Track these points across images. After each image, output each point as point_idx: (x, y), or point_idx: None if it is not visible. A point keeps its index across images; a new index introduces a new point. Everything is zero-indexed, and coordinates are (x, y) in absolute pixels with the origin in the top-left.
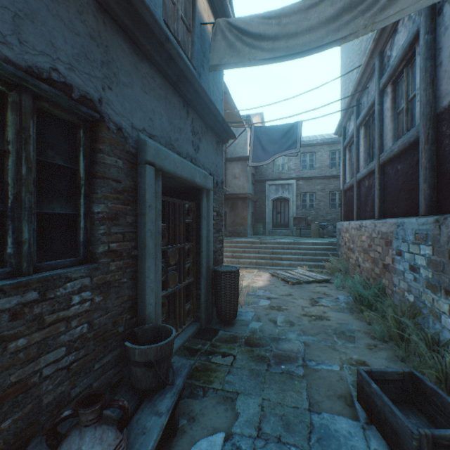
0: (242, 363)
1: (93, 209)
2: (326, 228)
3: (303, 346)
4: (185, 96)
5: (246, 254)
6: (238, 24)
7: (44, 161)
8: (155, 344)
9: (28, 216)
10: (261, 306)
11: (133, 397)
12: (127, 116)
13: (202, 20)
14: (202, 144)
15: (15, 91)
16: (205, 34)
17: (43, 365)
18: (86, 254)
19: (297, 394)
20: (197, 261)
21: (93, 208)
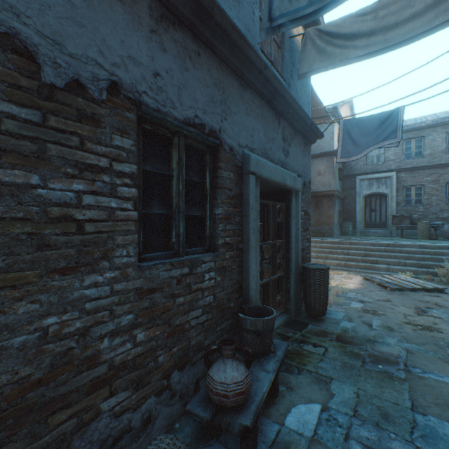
0: (334, 355)
1: (214, 211)
2: (440, 228)
3: (405, 353)
4: (277, 109)
5: (333, 255)
6: (328, 29)
7: (188, 179)
8: (262, 318)
9: (182, 217)
10: (352, 308)
11: (244, 356)
12: (236, 137)
13: (291, 33)
14: (291, 149)
15: (176, 136)
16: (294, 44)
17: (191, 318)
18: (210, 245)
19: (396, 393)
20: (286, 257)
21: (215, 211)
